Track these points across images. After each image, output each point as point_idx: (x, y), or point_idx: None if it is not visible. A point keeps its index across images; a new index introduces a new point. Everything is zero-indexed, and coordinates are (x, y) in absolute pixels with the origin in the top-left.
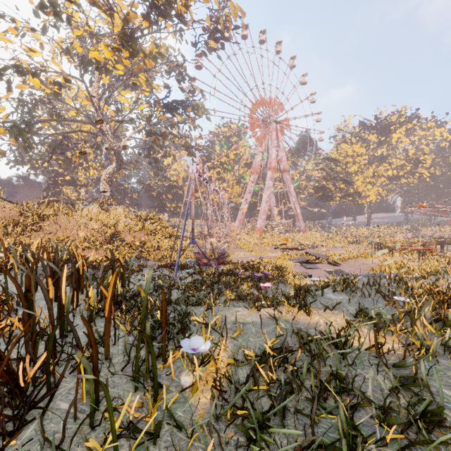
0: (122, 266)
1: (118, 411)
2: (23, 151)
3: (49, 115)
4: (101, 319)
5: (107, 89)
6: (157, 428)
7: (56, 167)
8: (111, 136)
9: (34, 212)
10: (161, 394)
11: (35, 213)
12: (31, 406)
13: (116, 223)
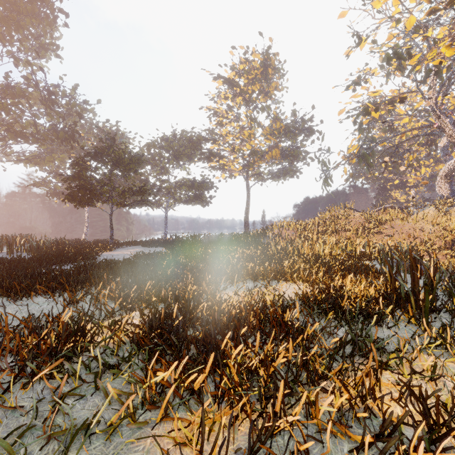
0: None
1: None
2: (368, 172)
3: (382, 131)
4: None
5: (446, 80)
6: None
7: (384, 174)
8: (451, 129)
9: (375, 218)
10: None
11: (375, 219)
12: (430, 311)
13: None
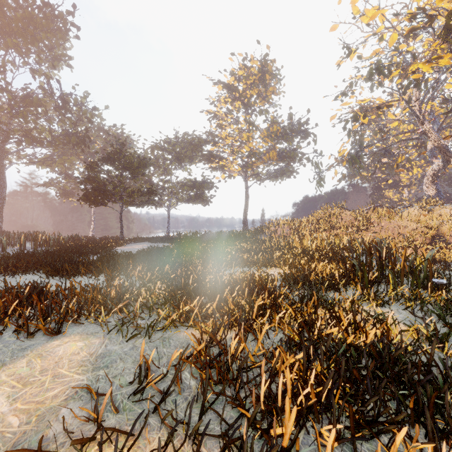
0: (424, 255)
1: (401, 294)
2: (357, 173)
3: (374, 134)
4: (404, 278)
5: (429, 88)
6: (413, 295)
7: (379, 174)
8: (434, 134)
9: (364, 217)
10: (420, 294)
11: (364, 218)
12: (373, 283)
13: (439, 224)
